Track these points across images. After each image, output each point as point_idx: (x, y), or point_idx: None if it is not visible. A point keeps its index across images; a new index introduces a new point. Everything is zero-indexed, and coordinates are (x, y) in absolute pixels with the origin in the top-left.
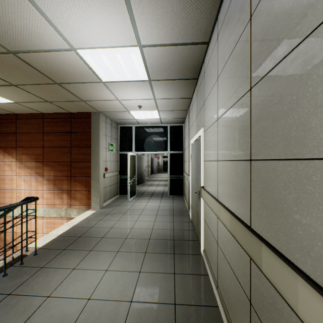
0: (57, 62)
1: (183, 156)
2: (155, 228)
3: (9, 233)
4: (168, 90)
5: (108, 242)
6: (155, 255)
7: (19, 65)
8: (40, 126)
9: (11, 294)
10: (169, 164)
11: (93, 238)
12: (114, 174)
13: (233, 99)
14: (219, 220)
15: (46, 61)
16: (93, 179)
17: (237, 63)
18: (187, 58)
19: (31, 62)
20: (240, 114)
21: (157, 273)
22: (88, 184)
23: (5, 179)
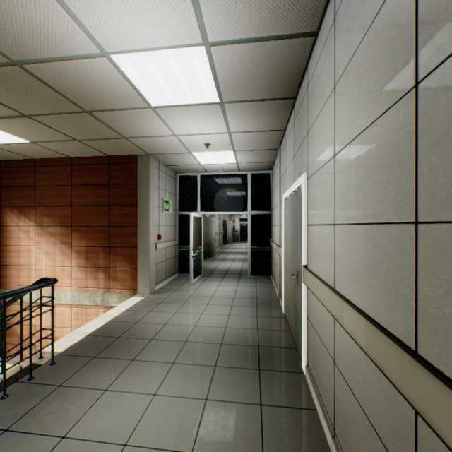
0: (84, 77)
1: (270, 218)
2: (229, 326)
3: (26, 326)
4: (250, 117)
5: (159, 347)
6: (229, 371)
7: (30, 84)
8: (67, 176)
9: (9, 431)
10: (250, 230)
11: (137, 340)
12: (171, 245)
13: (371, 114)
14: (341, 326)
15: (67, 75)
16: (140, 252)
17: (381, 46)
18: (280, 63)
19: (46, 78)
20: (389, 137)
21: (234, 402)
22: (133, 259)
23: (21, 251)
